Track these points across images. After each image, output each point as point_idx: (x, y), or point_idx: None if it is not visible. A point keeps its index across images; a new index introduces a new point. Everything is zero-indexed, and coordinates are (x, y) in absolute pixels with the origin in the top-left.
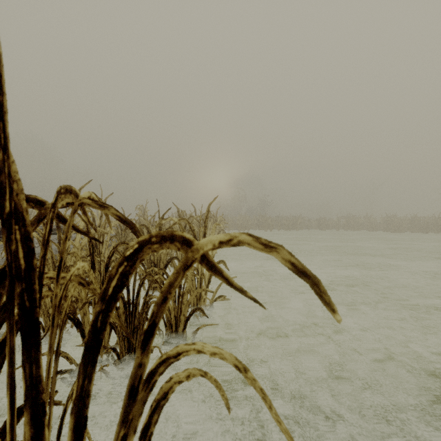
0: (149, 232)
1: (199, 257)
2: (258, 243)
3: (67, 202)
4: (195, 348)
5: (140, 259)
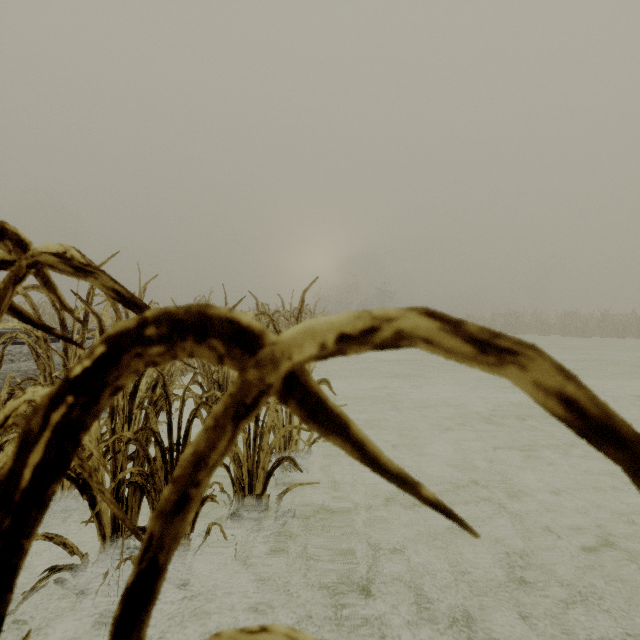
0: None
1: (279, 381)
2: (459, 340)
3: (1, 259)
4: (267, 639)
5: (112, 386)
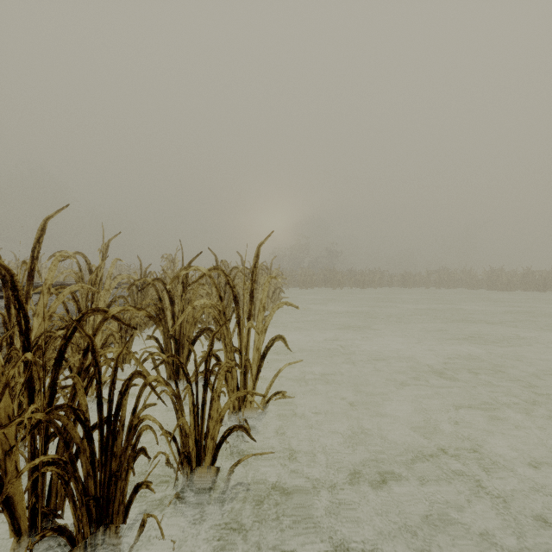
0: (166, 290)
1: None
2: None
3: None
4: None
5: None
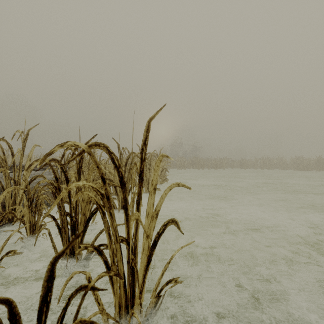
0: (63, 170)
1: None
2: None
3: None
4: None
5: None
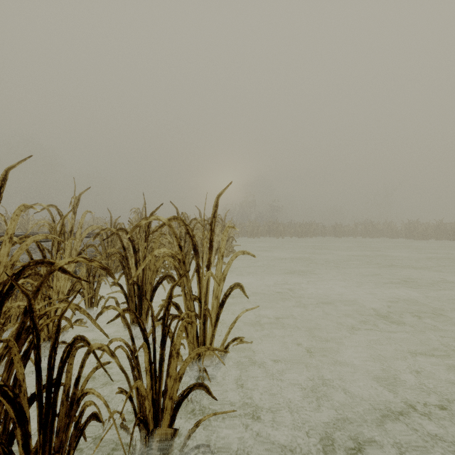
0: (130, 239)
1: None
2: None
3: None
4: None
5: None
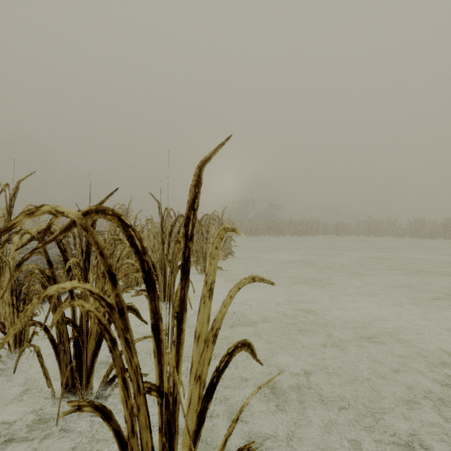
0: (60, 249)
1: None
2: None
3: None
4: None
5: None
